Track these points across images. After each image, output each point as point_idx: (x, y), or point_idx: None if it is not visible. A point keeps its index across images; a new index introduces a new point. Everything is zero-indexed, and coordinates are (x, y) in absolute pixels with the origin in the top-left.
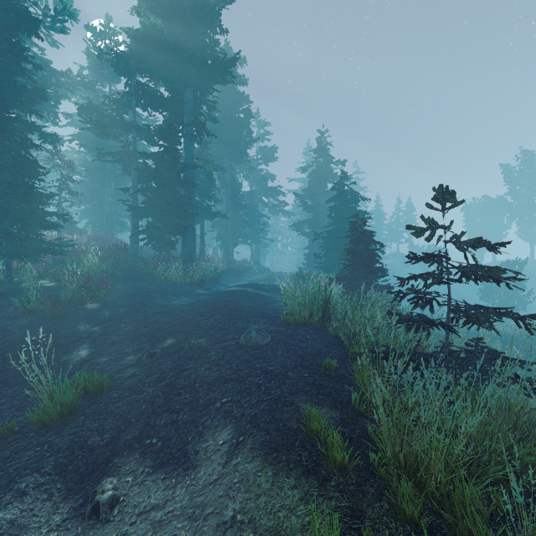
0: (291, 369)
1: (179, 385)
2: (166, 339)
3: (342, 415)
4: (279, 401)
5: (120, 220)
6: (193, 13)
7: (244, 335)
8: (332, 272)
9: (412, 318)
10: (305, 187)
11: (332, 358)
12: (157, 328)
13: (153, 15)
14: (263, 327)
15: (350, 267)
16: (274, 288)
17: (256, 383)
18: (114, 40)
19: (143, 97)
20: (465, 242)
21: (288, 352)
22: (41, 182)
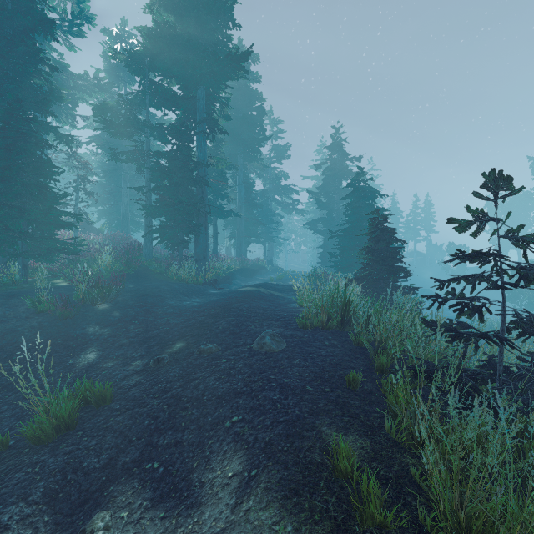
0: (309, 382)
1: (186, 398)
2: (175, 343)
3: (374, 445)
4: (297, 423)
5: (135, 220)
6: (206, 9)
7: (258, 341)
8: (348, 272)
9: (452, 327)
10: (318, 185)
11: (356, 370)
12: (167, 331)
13: (166, 12)
14: (277, 331)
15: (369, 267)
16: (288, 288)
17: (271, 399)
18: (129, 43)
19: (156, 96)
20: (527, 237)
21: (306, 361)
22: (62, 184)
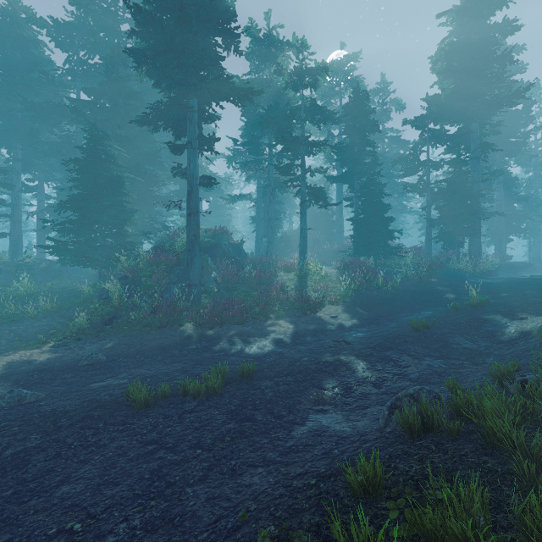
0: None
1: (532, 302)
2: (500, 293)
3: None
4: None
5: None
6: (483, 62)
7: None
8: None
9: None
10: None
11: None
12: (487, 290)
13: (447, 80)
14: None
15: None
16: None
17: None
18: (386, 91)
19: (434, 139)
20: None
21: None
22: None
